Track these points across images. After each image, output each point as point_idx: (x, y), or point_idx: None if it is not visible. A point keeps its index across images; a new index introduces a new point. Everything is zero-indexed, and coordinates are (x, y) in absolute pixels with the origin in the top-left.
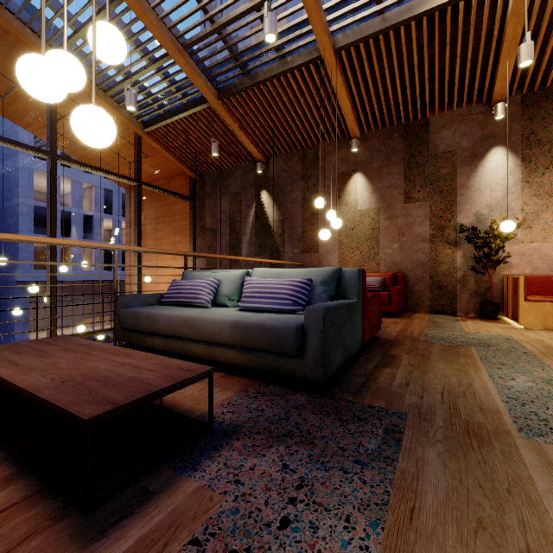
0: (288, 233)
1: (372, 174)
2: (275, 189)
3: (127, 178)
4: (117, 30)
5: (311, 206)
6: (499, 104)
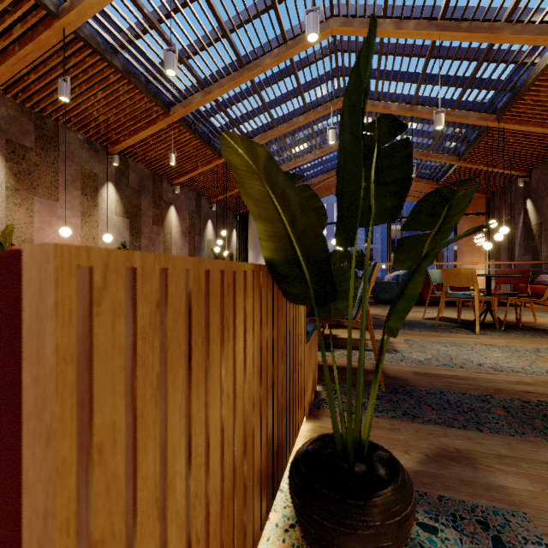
0: (543, 235)
1: None
2: (535, 197)
3: None
4: None
5: None
6: None
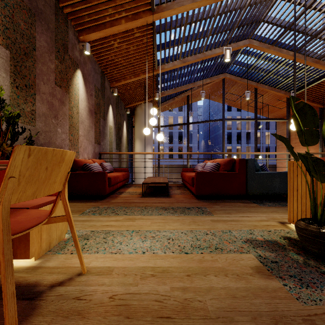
0: None
1: None
2: None
3: (283, 119)
4: None
5: None
6: None
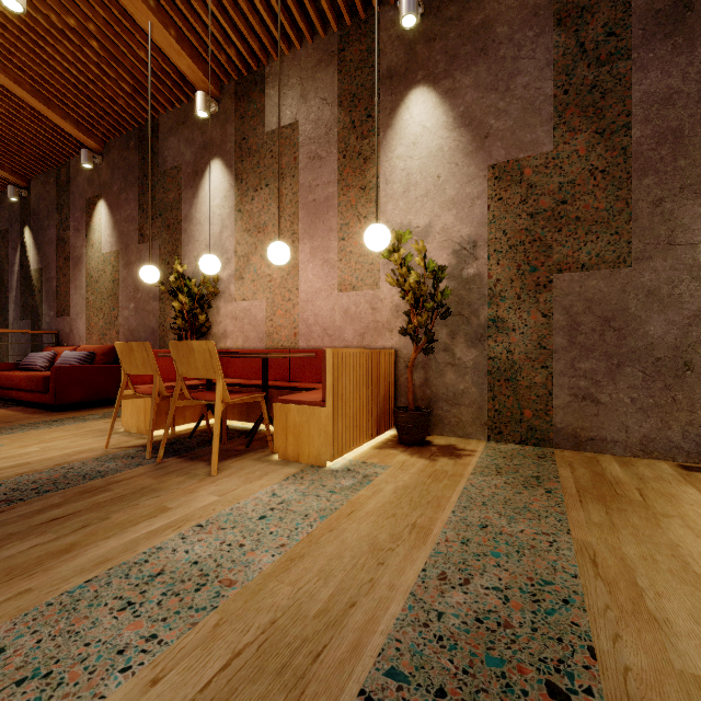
0: (46, 288)
1: (113, 202)
2: (35, 225)
3: None
4: None
5: (64, 249)
6: (196, 95)
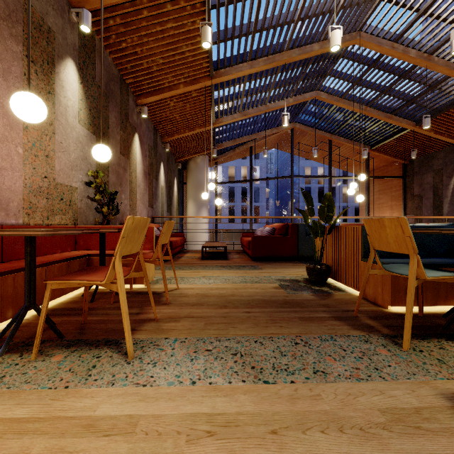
0: None
1: None
2: None
3: None
4: (364, 175)
5: None
6: None
